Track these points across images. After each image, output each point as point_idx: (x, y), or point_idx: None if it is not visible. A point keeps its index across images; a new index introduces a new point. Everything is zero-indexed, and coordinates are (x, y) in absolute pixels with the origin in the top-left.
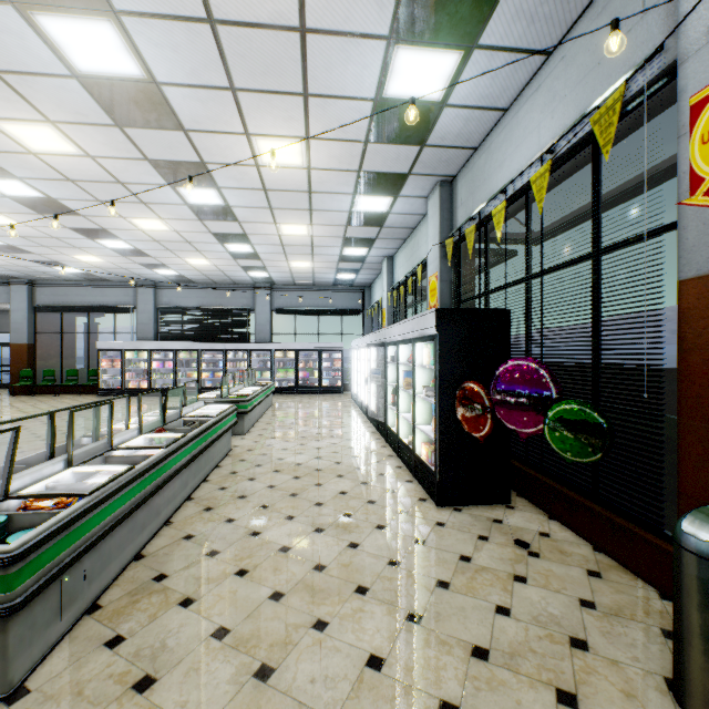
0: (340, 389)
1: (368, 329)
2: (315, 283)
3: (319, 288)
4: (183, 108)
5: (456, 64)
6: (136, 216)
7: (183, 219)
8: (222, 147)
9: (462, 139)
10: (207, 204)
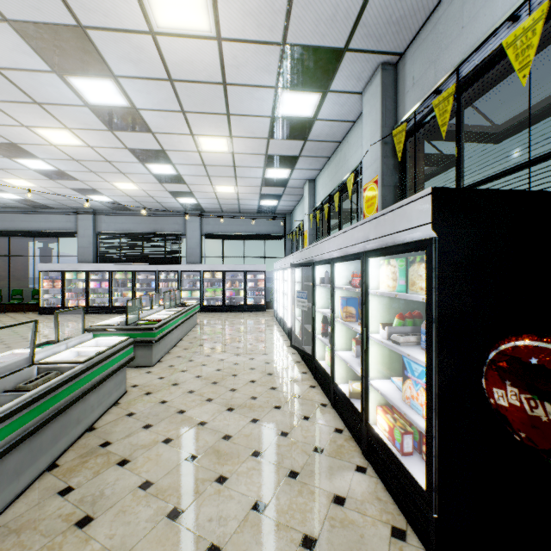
0: (264, 307)
1: (289, 252)
2: (240, 210)
3: (245, 215)
4: None
5: None
6: (39, 125)
7: (91, 130)
8: None
9: None
10: (110, 105)
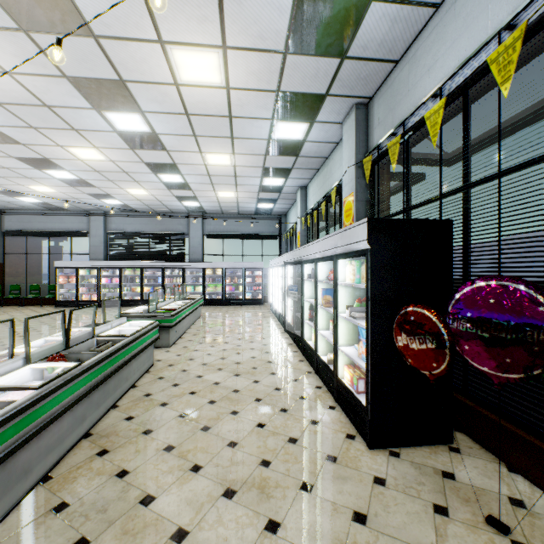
0: (260, 301)
1: (284, 251)
2: (239, 211)
3: (243, 216)
4: (86, 3)
5: None
6: (72, 145)
7: (116, 148)
8: (137, 60)
9: (385, 48)
10: (135, 131)
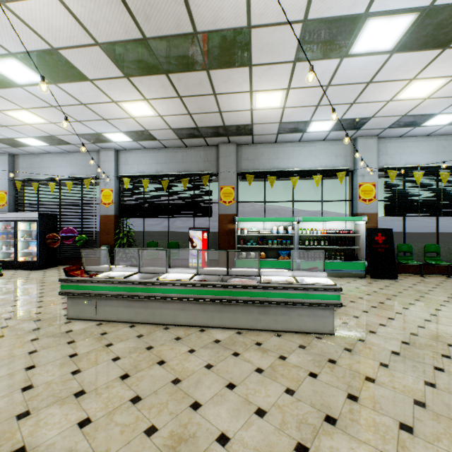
0: None
1: None
2: None
3: None
4: None
5: (46, 145)
6: None
7: None
8: None
9: (32, 151)
10: None
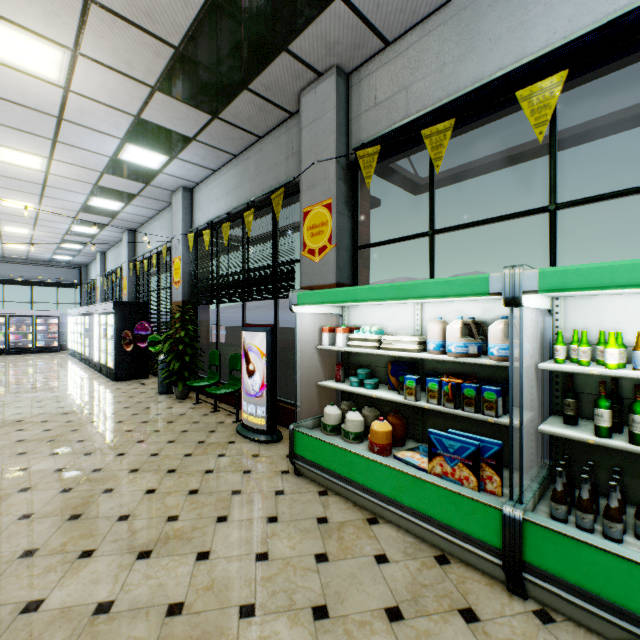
0: (57, 348)
1: (86, 300)
2: (29, 258)
3: (33, 262)
4: None
5: (123, 205)
6: None
7: None
8: None
9: (135, 220)
10: None
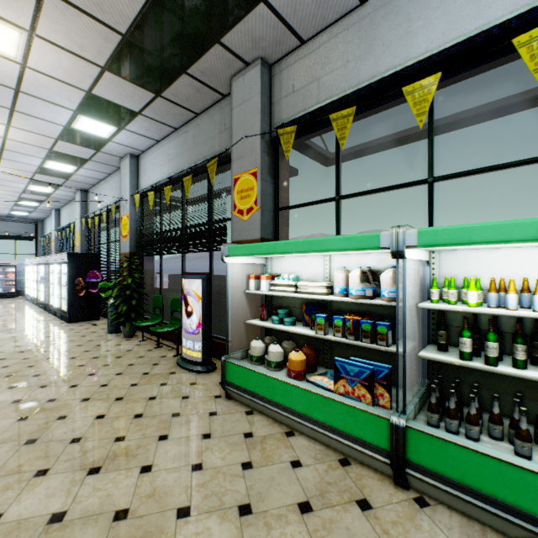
0: (14, 294)
1: (41, 251)
2: None
3: None
4: None
5: (76, 168)
6: None
7: None
8: None
9: (87, 182)
10: None
